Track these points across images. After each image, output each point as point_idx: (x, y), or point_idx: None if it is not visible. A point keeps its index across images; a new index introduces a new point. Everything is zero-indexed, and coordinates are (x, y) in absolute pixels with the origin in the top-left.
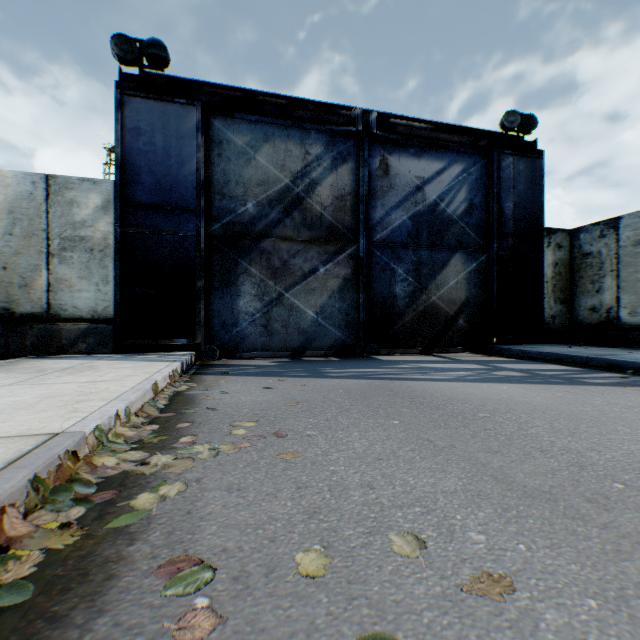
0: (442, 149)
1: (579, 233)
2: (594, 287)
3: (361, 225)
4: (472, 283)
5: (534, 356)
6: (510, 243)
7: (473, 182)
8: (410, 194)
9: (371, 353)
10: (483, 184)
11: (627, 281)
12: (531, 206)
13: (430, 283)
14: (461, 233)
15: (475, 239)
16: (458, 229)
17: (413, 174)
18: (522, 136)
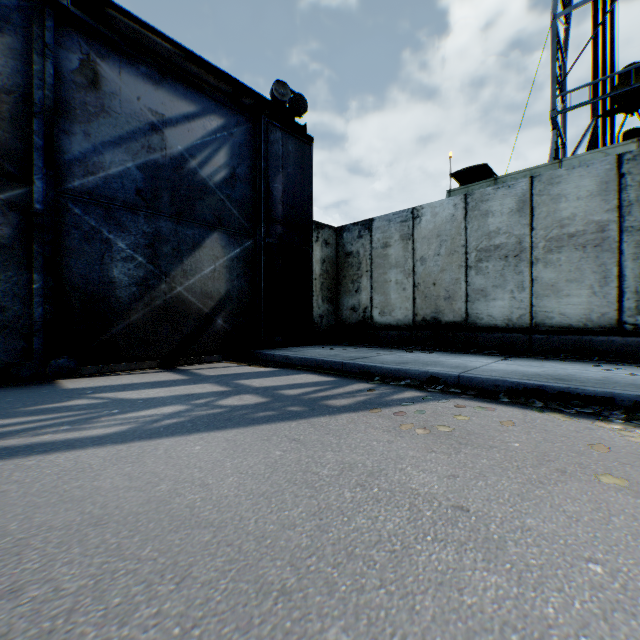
0: (194, 88)
1: (344, 232)
2: (355, 287)
3: (38, 155)
4: (235, 273)
5: (296, 362)
6: (279, 231)
7: (236, 146)
8: (140, 132)
9: (60, 375)
10: (249, 153)
11: (379, 282)
12: (301, 194)
13: (174, 267)
14: (221, 207)
15: (239, 219)
16: (216, 201)
17: (146, 104)
18: (293, 115)
